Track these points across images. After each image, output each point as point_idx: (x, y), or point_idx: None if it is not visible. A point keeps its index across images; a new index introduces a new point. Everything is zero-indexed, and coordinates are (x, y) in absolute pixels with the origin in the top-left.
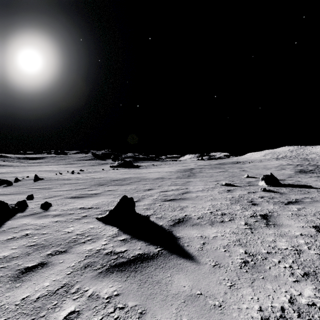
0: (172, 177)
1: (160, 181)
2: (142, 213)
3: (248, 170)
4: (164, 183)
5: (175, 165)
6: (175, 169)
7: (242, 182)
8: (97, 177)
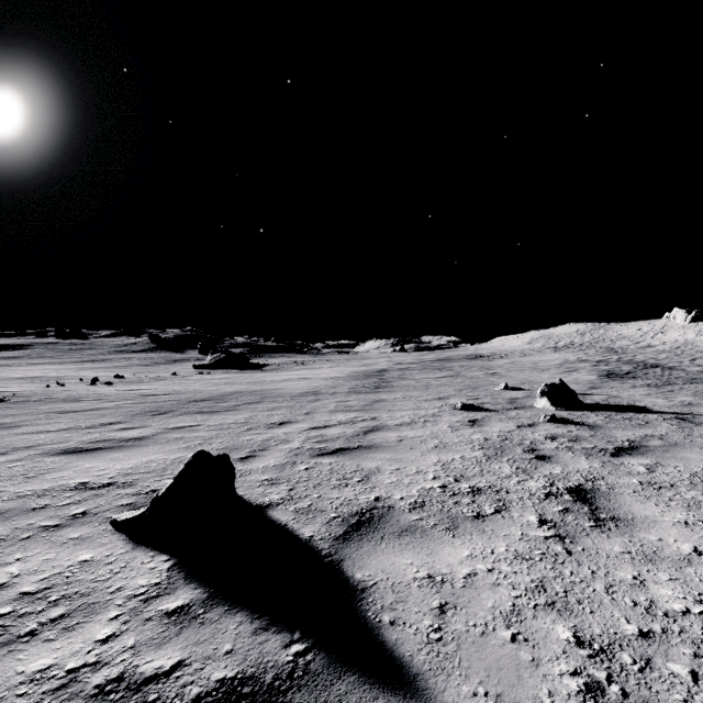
0: (339, 390)
1: (310, 400)
2: (257, 496)
3: (503, 372)
4: (319, 405)
5: (346, 363)
6: (346, 371)
7: (498, 401)
8: (154, 392)
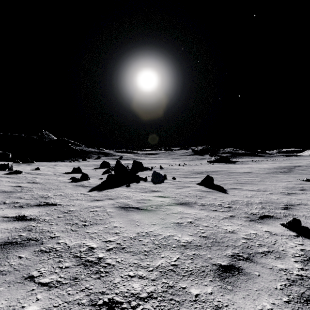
0: (261, 172)
1: (245, 174)
2: (217, 185)
3: None
4: (247, 175)
5: (280, 162)
6: (275, 165)
7: None
8: (196, 169)
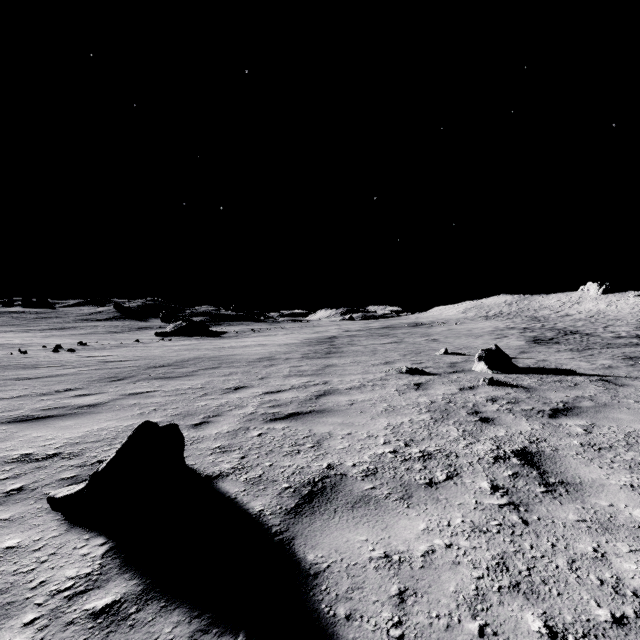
0: (293, 356)
1: (265, 365)
2: (207, 465)
3: (441, 339)
4: (274, 370)
5: (299, 331)
6: (299, 338)
7: (440, 365)
8: (115, 359)
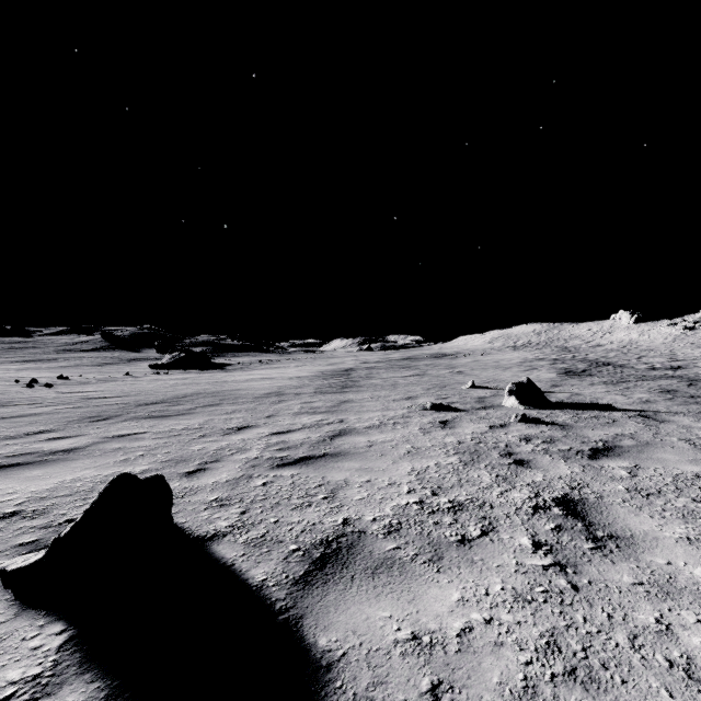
0: (305, 390)
1: (273, 402)
2: (200, 524)
3: (467, 371)
4: (283, 407)
5: (312, 363)
6: (312, 371)
7: (467, 400)
8: (100, 395)
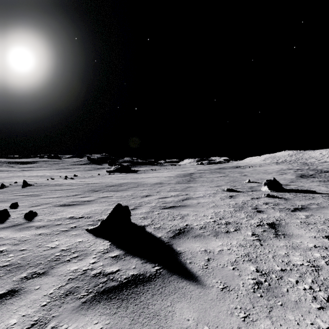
0: (172, 182)
1: (158, 186)
2: (139, 223)
3: (249, 174)
4: (163, 188)
5: (175, 170)
6: (175, 174)
7: (244, 187)
8: (91, 182)
